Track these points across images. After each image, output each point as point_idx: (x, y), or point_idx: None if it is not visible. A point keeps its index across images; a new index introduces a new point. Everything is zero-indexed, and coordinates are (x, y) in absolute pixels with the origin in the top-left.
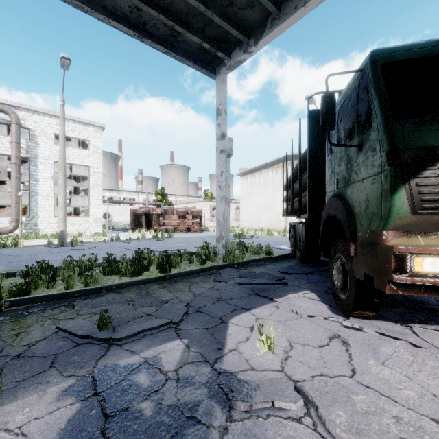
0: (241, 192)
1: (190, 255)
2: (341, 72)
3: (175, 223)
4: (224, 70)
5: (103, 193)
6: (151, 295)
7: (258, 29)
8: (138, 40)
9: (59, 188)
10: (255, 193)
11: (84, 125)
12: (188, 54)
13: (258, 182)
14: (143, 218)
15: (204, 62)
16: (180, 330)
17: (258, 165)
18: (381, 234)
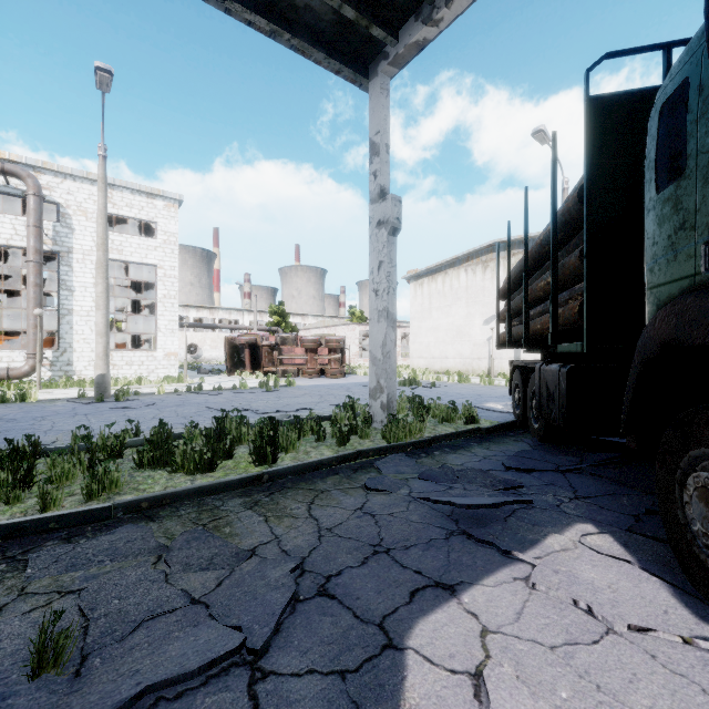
0: (411, 308)
1: (318, 425)
2: None
3: (300, 361)
4: (385, 68)
5: (188, 313)
6: (221, 528)
7: None
8: (220, 8)
9: (96, 301)
10: (436, 310)
11: (148, 196)
12: (315, 37)
13: (441, 291)
14: (245, 352)
15: (347, 53)
16: (265, 679)
17: (442, 261)
18: None
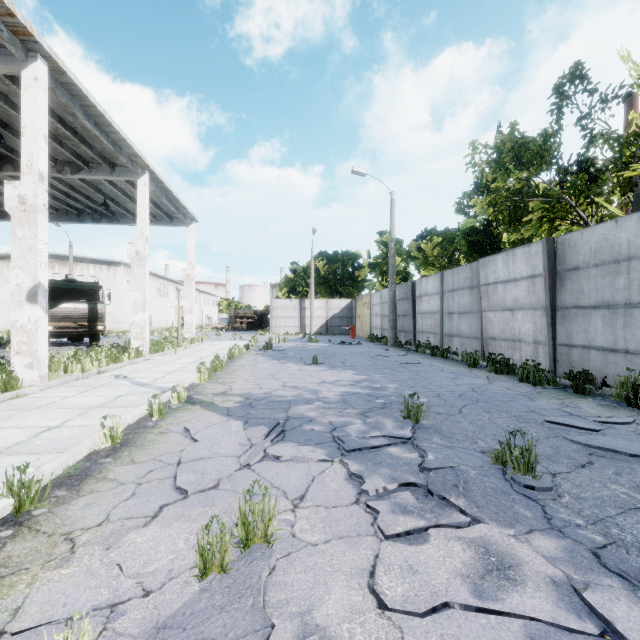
0: None
1: None
2: None
3: None
4: None
5: None
6: None
7: (2, 213)
8: None
9: None
10: None
11: None
12: None
13: None
14: None
15: None
16: None
17: None
18: None
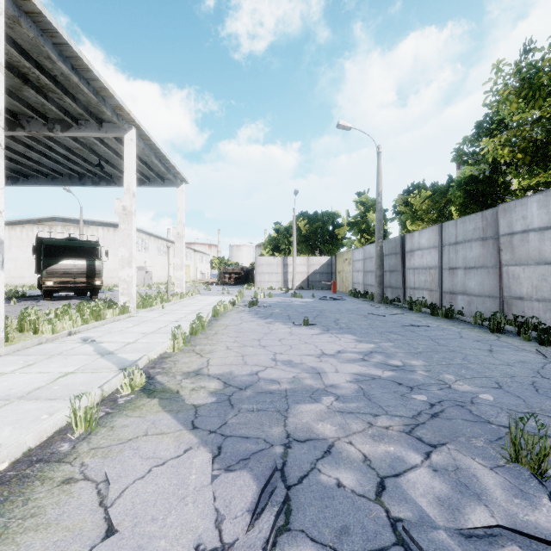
0: None
1: None
2: (37, 243)
3: None
4: None
5: None
6: None
7: (14, 178)
8: None
9: None
10: (16, 248)
11: None
12: None
13: (20, 237)
14: None
15: None
16: None
17: (20, 219)
18: (43, 278)
